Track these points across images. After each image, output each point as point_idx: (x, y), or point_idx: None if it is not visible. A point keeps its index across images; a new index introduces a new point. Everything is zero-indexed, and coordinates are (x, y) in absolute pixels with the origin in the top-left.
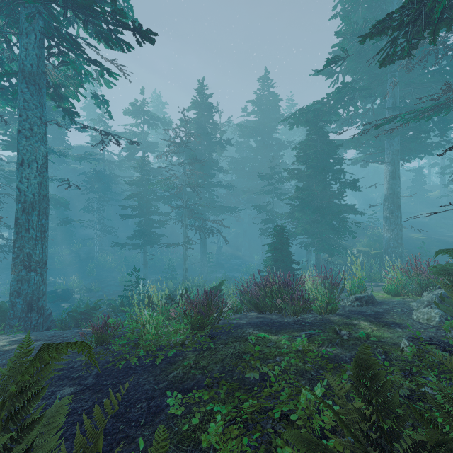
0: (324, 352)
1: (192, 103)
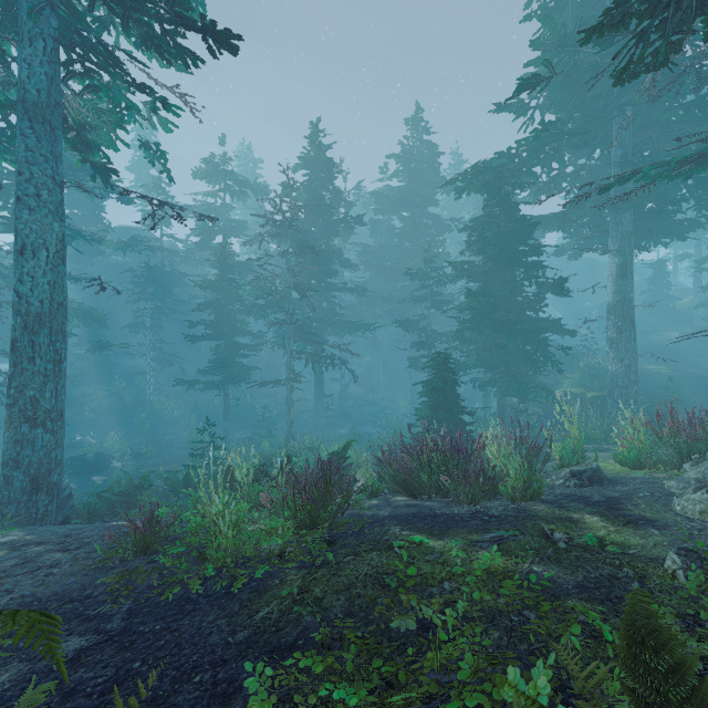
0: (534, 580)
1: (301, 159)
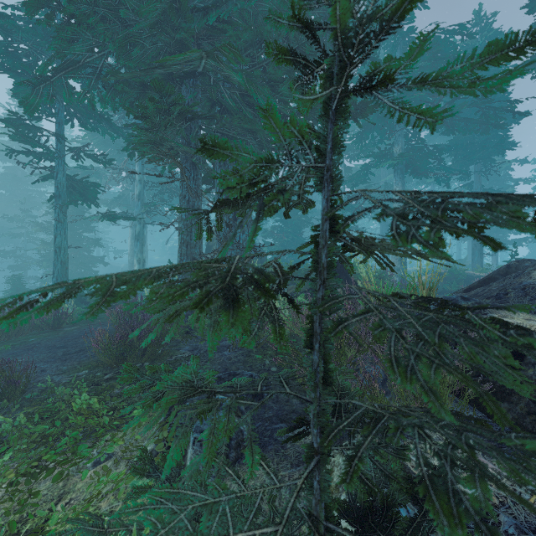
0: None
1: None
